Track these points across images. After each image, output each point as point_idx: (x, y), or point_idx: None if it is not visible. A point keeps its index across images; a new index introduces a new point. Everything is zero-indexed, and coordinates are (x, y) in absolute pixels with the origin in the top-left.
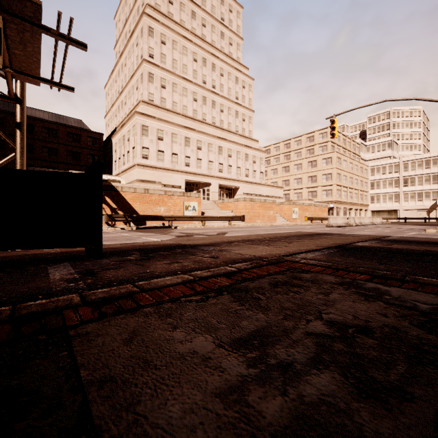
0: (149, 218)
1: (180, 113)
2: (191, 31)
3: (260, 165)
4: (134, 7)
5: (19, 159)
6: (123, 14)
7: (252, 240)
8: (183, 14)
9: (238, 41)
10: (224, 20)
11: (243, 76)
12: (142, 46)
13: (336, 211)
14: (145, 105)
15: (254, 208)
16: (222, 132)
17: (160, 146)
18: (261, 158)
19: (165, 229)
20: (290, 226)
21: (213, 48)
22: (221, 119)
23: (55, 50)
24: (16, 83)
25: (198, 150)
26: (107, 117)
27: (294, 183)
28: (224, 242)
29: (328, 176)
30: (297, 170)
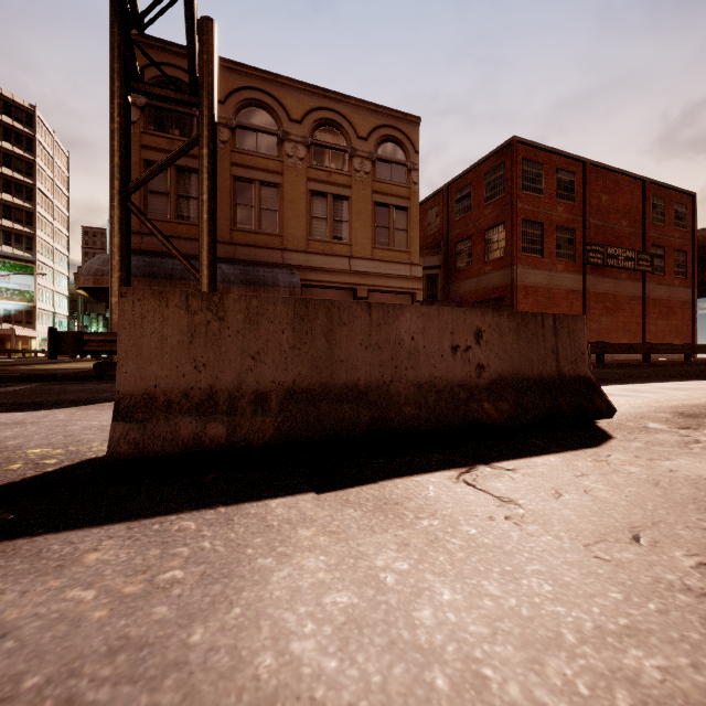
0: None
1: None
2: None
3: None
4: None
5: None
6: None
7: None
8: None
9: None
10: None
11: None
12: None
13: None
14: None
15: None
16: None
17: None
18: None
19: None
20: None
21: None
22: None
23: None
24: None
25: None
26: None
27: None
28: None
29: None
30: None
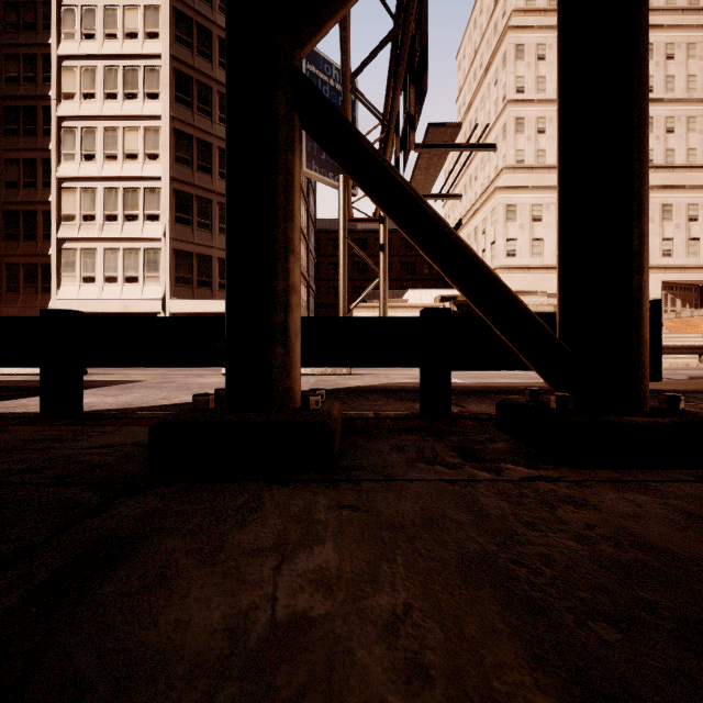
0: None
1: None
2: None
3: None
4: (488, 27)
5: (382, 284)
6: (470, 45)
7: None
8: None
9: None
10: None
11: None
12: (504, 83)
13: None
14: (510, 172)
15: None
16: (671, 173)
17: (536, 232)
18: None
19: None
20: None
21: None
22: (667, 148)
23: (456, 162)
24: None
25: None
26: (447, 205)
27: None
28: None
29: None
30: None
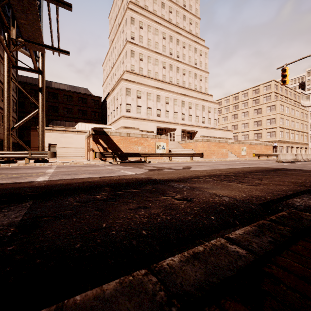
0: (130, 155)
1: (153, 77)
2: (161, 17)
3: (214, 114)
4: (121, 6)
5: (41, 113)
6: (114, 13)
7: (218, 175)
8: (155, 5)
9: (196, 20)
10: (185, 6)
11: (201, 47)
12: (126, 32)
13: (279, 149)
14: (128, 73)
15: (210, 147)
16: (184, 90)
17: (139, 103)
18: (215, 108)
19: (141, 163)
20: (242, 162)
21: (177, 28)
22: (183, 80)
23: (48, 15)
24: (39, 60)
25: (166, 104)
26: (104, 85)
27: (242, 127)
28: (192, 177)
29: (272, 120)
30: (244, 117)
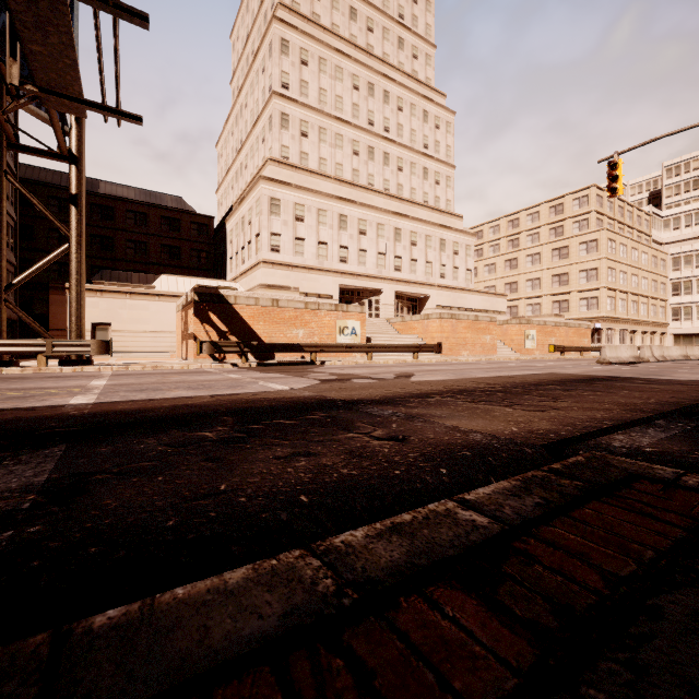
0: (278, 348)
1: (331, 175)
2: (350, 41)
3: (466, 257)
4: (259, 14)
5: (75, 252)
6: (243, 27)
7: (468, 391)
8: (337, 14)
9: (428, 50)
10: (403, 17)
11: (437, 109)
12: (270, 72)
13: (606, 335)
14: (275, 165)
15: (458, 330)
16: (401, 204)
17: (299, 231)
18: (468, 246)
19: (305, 367)
20: (526, 363)
21: (385, 65)
22: (399, 183)
23: (96, 36)
24: (71, 132)
25: (361, 235)
26: (220, 191)
27: (526, 287)
28: (413, 395)
29: (591, 273)
30: (532, 265)
